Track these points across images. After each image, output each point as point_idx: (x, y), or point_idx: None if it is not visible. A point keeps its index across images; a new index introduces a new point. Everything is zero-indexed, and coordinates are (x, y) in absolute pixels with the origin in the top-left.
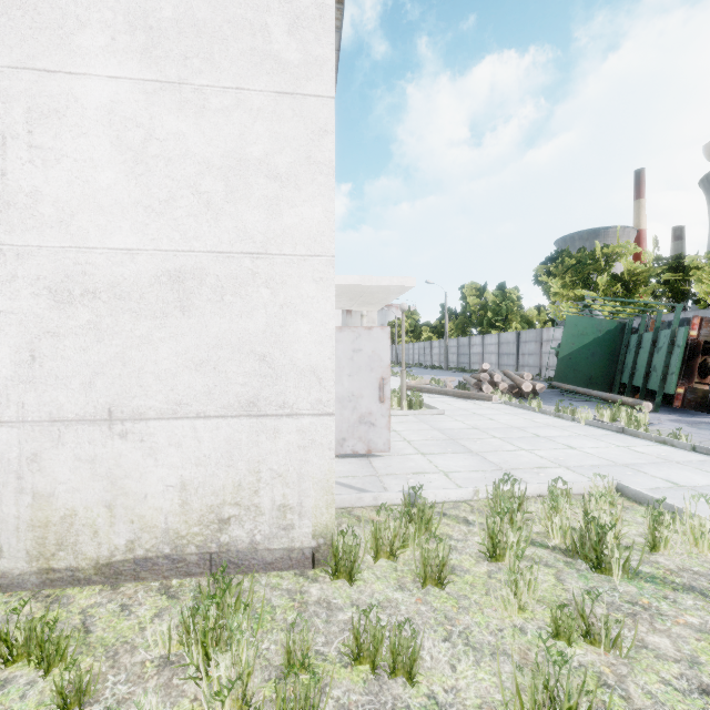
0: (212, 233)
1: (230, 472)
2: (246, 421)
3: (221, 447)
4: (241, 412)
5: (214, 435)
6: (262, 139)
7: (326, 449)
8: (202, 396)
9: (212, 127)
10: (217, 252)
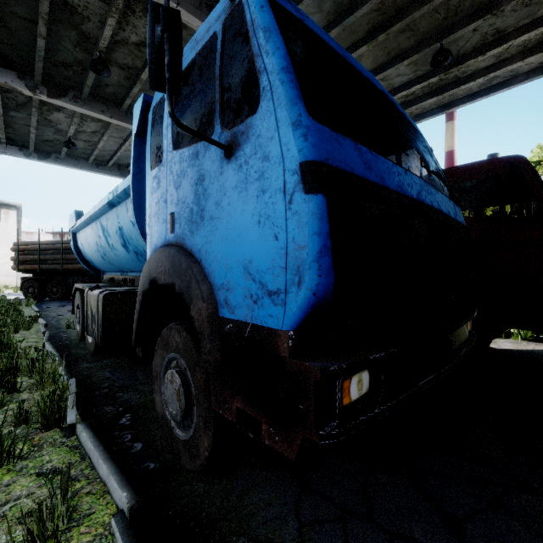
0: (2, 260)
1: (4, 281)
2: (6, 277)
3: (3, 279)
4: (5, 276)
5: (2, 278)
6: (8, 252)
7: (16, 279)
8: (1, 275)
9: (2, 251)
10: (2, 262)
